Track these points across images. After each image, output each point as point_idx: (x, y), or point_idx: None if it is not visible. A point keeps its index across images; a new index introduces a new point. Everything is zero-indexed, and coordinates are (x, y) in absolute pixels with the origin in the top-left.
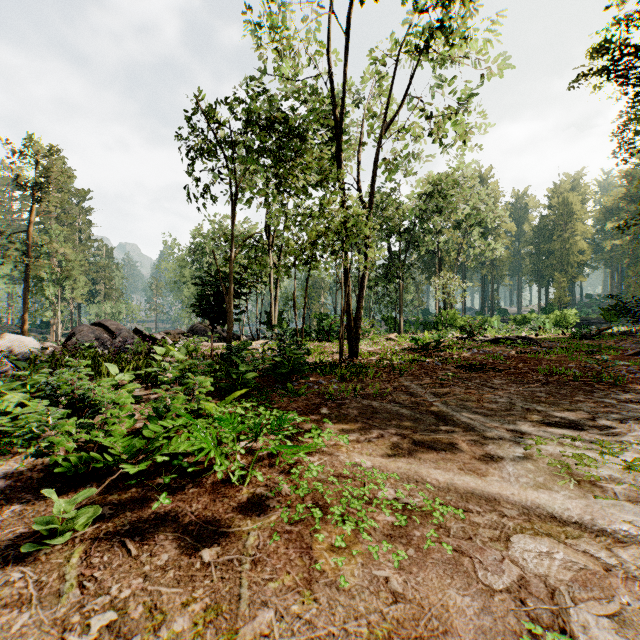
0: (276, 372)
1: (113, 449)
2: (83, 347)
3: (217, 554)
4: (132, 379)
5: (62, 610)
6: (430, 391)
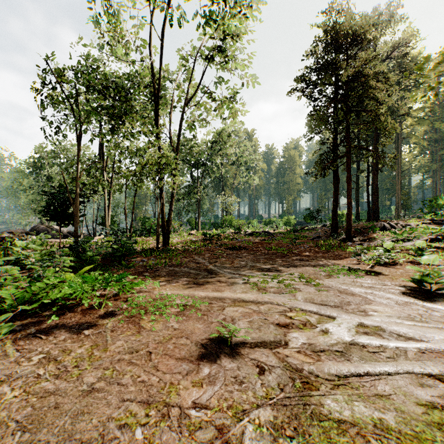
0: (113, 255)
1: (2, 304)
2: None
3: (92, 332)
4: None
5: (13, 359)
6: (208, 261)
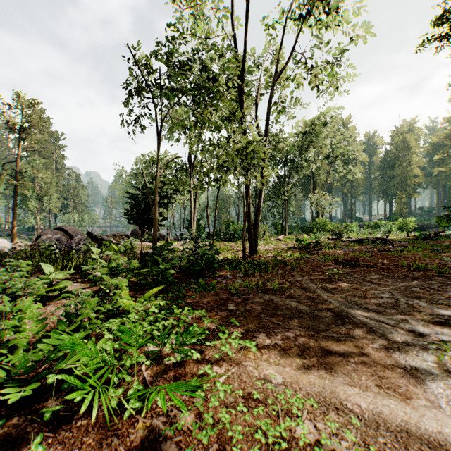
0: (191, 269)
1: None
2: (43, 246)
3: None
4: (73, 274)
5: None
6: (320, 286)
